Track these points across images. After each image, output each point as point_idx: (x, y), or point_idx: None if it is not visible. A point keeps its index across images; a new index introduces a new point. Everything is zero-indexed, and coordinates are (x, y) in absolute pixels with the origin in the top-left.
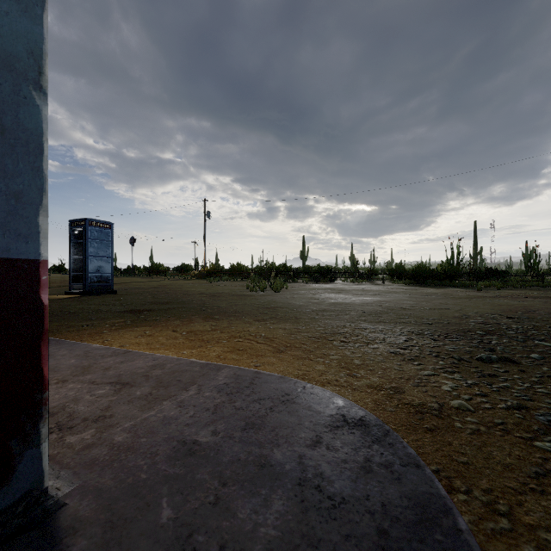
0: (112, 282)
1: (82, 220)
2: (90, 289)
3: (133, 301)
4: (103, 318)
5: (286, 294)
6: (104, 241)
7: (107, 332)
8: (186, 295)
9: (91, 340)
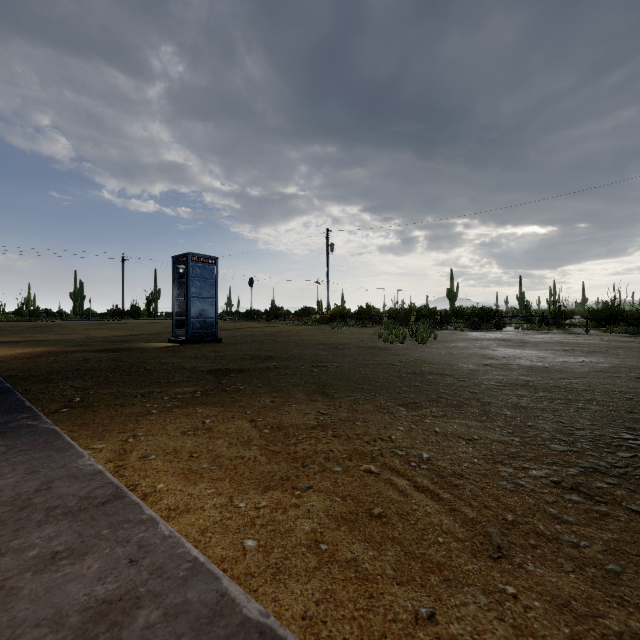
0: (216, 329)
1: (184, 256)
2: (192, 337)
3: (232, 354)
4: (175, 381)
5: (437, 347)
6: (208, 279)
7: (153, 414)
8: (299, 346)
9: (116, 432)
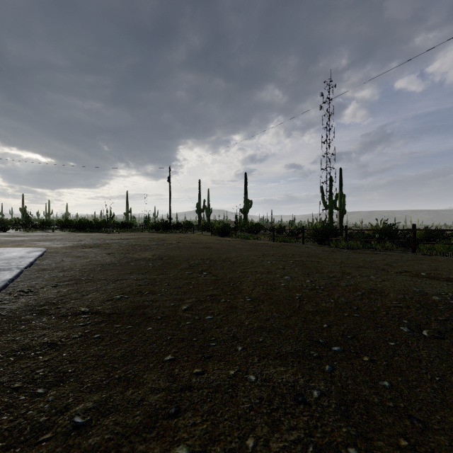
0: None
1: None
2: None
3: None
4: None
5: None
6: None
7: None
8: None
9: None
